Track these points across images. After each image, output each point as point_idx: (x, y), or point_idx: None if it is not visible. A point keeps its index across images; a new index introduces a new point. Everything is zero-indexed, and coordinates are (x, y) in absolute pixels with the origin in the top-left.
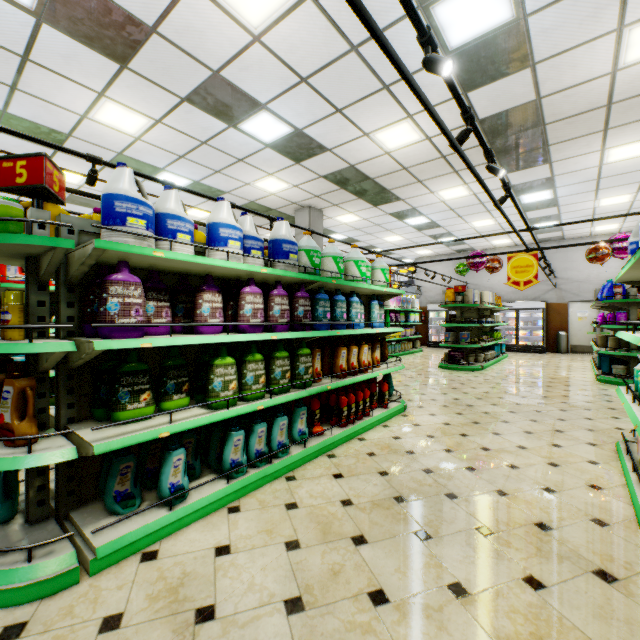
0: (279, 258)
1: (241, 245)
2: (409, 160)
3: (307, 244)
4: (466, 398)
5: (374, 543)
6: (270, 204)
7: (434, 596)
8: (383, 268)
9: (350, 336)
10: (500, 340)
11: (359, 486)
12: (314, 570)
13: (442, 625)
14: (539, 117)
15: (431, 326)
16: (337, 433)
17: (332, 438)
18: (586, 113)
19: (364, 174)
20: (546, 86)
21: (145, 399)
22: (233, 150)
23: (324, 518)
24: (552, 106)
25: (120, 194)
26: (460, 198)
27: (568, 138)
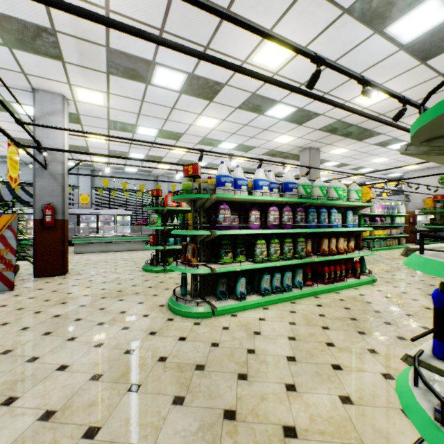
0: (287, 191)
1: (268, 188)
2: (384, 109)
3: (303, 182)
4: (431, 280)
5: (333, 330)
6: (283, 150)
7: (358, 350)
8: (356, 190)
9: (333, 232)
10: None
11: (330, 311)
12: (301, 332)
13: (358, 357)
14: None
15: (419, 227)
16: (321, 286)
17: (317, 288)
18: None
19: (348, 123)
20: None
21: (230, 255)
22: (261, 125)
23: (308, 318)
24: None
25: (223, 174)
26: None
27: None
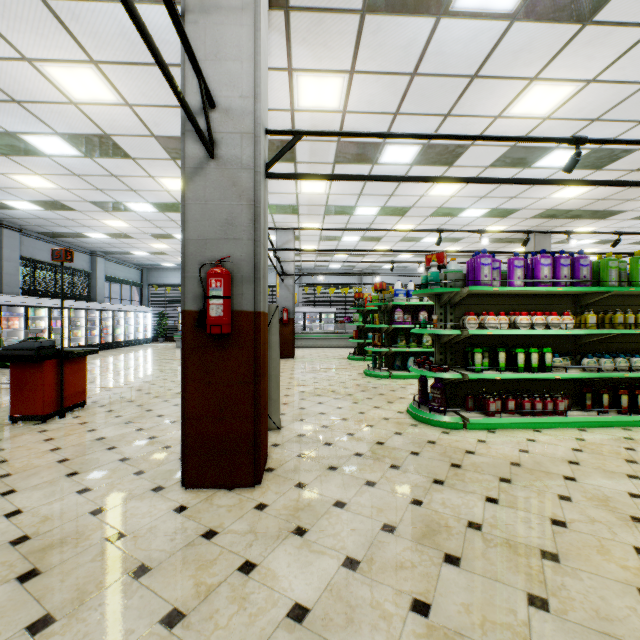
0: None
1: None
2: (598, 196)
3: None
4: None
5: None
6: (500, 236)
7: None
8: None
9: None
10: None
11: None
12: None
13: None
14: None
15: None
16: None
17: None
18: None
19: (564, 209)
20: None
21: (404, 342)
22: (459, 223)
23: None
24: None
25: (397, 289)
26: None
27: None
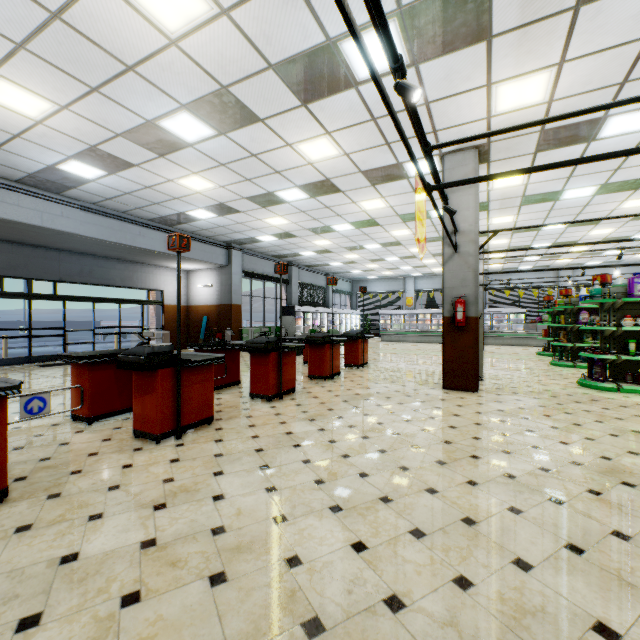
0: None
1: None
2: None
3: None
4: None
5: None
6: None
7: None
8: None
9: None
10: None
11: None
12: None
13: None
14: None
15: None
16: None
17: None
18: None
19: None
20: None
21: (589, 339)
22: None
23: None
24: None
25: (582, 295)
26: None
27: None
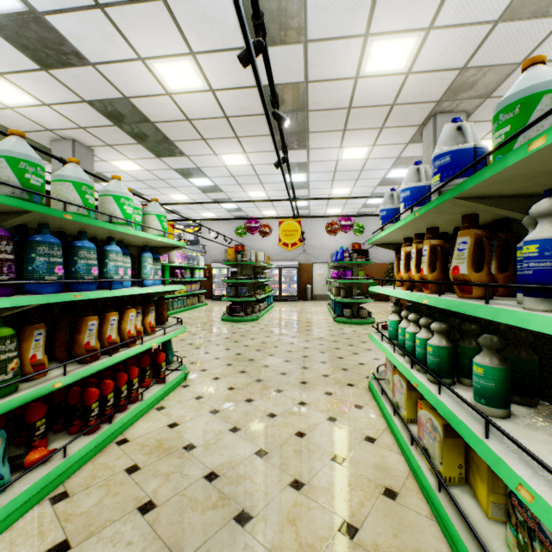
0: None
1: None
2: (193, 111)
3: (12, 148)
4: (248, 351)
5: None
6: (8, 122)
7: None
8: (160, 214)
9: (114, 297)
10: (270, 293)
11: None
12: None
13: None
14: (305, 102)
15: (215, 281)
16: (77, 449)
17: (65, 463)
18: (335, 110)
19: (143, 114)
20: (313, 71)
21: None
22: None
23: None
24: (315, 94)
25: None
26: (240, 166)
27: (322, 130)
